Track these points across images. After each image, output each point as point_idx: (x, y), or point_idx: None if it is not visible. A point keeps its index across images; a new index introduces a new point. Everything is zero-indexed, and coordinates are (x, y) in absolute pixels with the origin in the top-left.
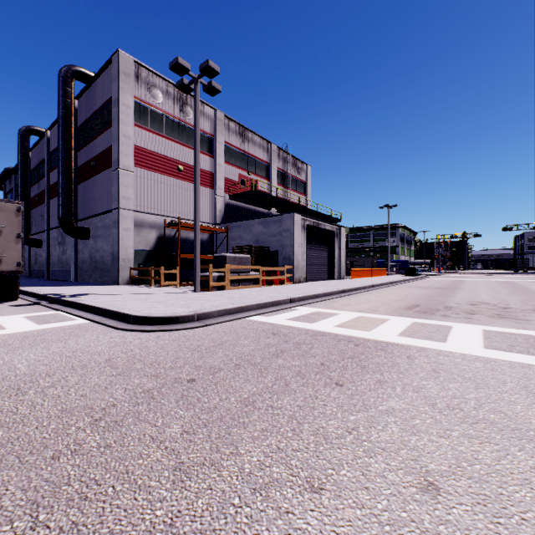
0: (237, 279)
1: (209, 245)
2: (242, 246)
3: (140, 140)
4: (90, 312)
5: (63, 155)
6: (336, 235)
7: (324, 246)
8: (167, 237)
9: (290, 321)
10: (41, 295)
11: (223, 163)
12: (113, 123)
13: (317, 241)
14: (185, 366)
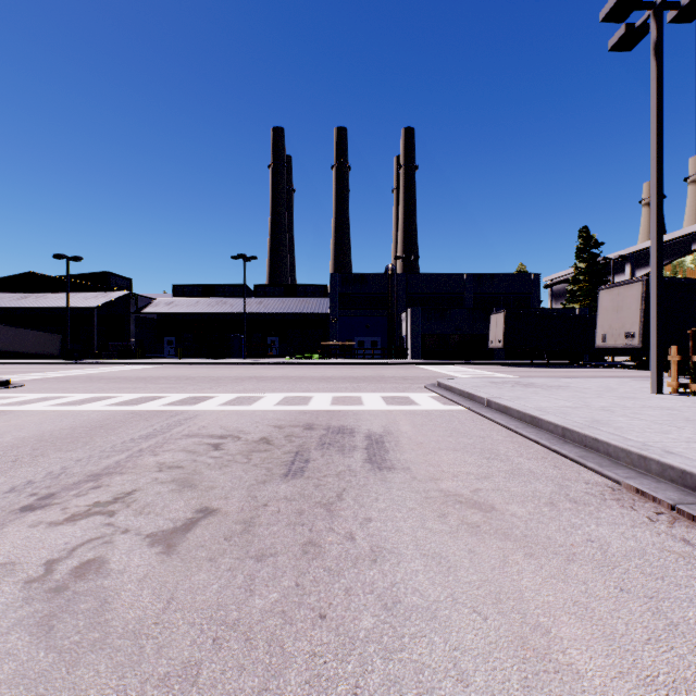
0: None
1: None
2: None
3: None
4: None
5: None
6: None
7: None
8: None
9: None
10: None
11: None
12: None
13: None
14: (90, 380)
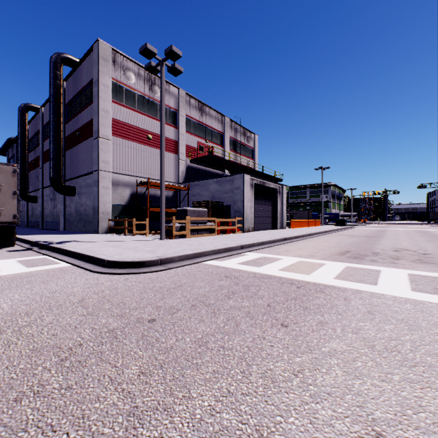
0: (196, 229)
1: (173, 200)
2: (201, 201)
3: (116, 113)
4: (72, 256)
5: (53, 127)
6: (279, 192)
7: (269, 201)
8: (139, 194)
9: (240, 265)
10: (33, 242)
11: (185, 133)
12: (94, 100)
13: (263, 197)
14: (147, 306)
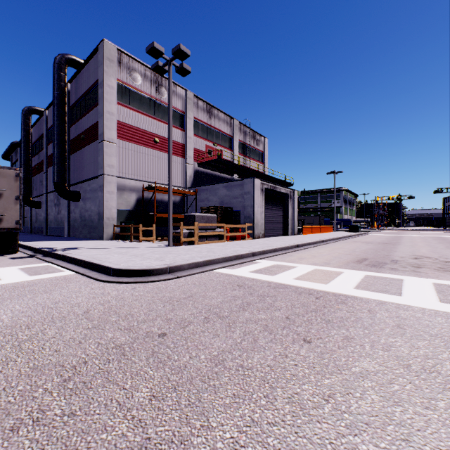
0: (205, 235)
1: (181, 206)
2: (209, 206)
3: (122, 116)
4: (76, 264)
5: (57, 130)
6: (290, 197)
7: (280, 206)
8: (145, 199)
9: (253, 273)
10: (37, 249)
11: (193, 136)
12: (99, 102)
13: (273, 202)
14: (157, 319)
